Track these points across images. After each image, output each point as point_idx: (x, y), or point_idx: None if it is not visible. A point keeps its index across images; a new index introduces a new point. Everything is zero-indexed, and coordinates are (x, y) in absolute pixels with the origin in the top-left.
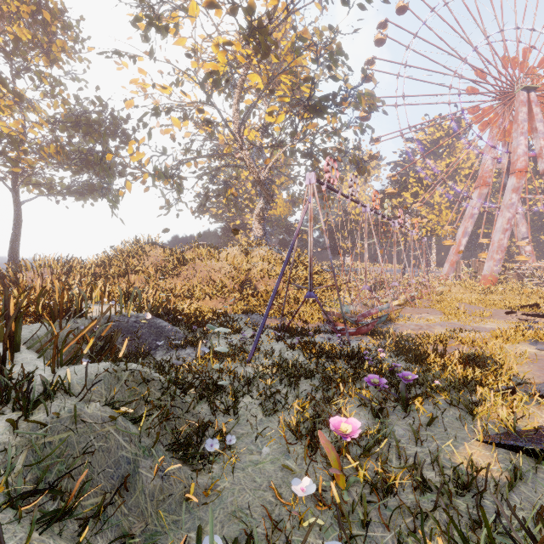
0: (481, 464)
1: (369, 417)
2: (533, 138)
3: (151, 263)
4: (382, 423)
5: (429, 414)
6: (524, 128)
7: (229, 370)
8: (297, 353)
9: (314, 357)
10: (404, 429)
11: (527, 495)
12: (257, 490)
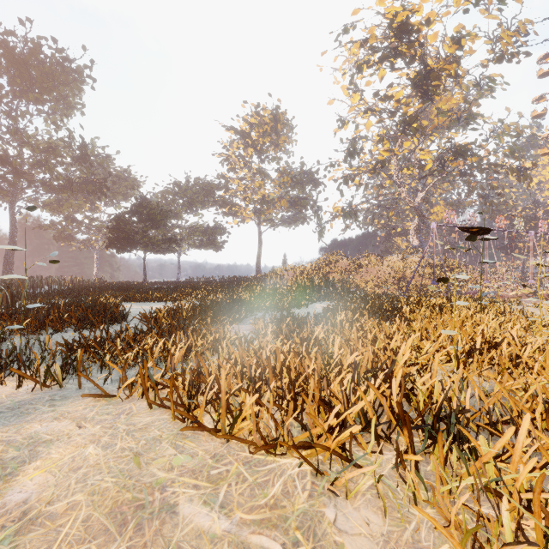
0: None
1: None
2: None
3: (341, 267)
4: None
5: None
6: None
7: None
8: None
9: None
10: None
11: None
12: None
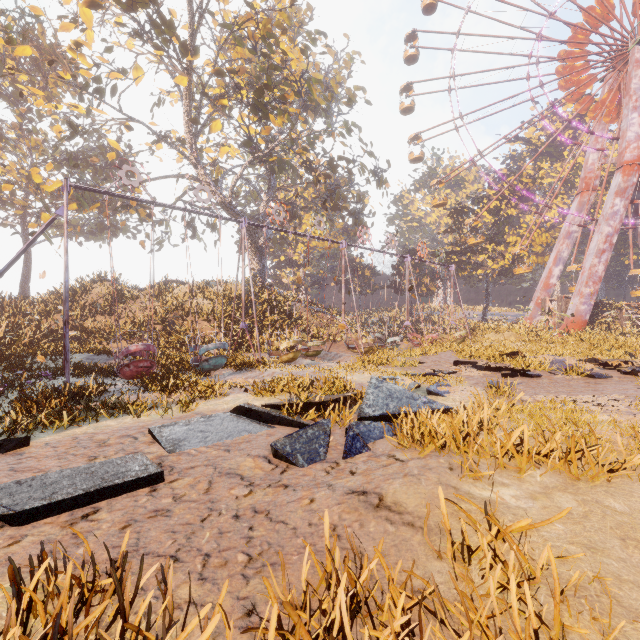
0: None
1: None
2: None
3: (87, 300)
4: None
5: None
6: (638, 100)
7: None
8: None
9: None
10: None
11: None
12: None
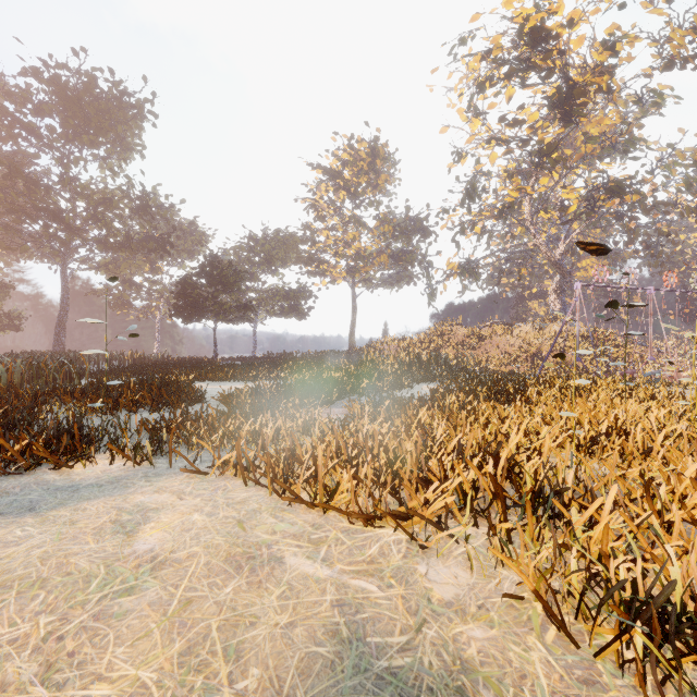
0: None
1: None
2: None
3: (457, 339)
4: None
5: None
6: None
7: None
8: None
9: None
10: None
11: None
12: None
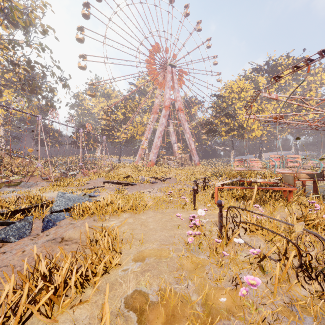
0: None
1: None
2: (174, 92)
3: None
4: None
5: None
6: (169, 85)
7: None
8: None
9: None
10: None
11: None
12: None
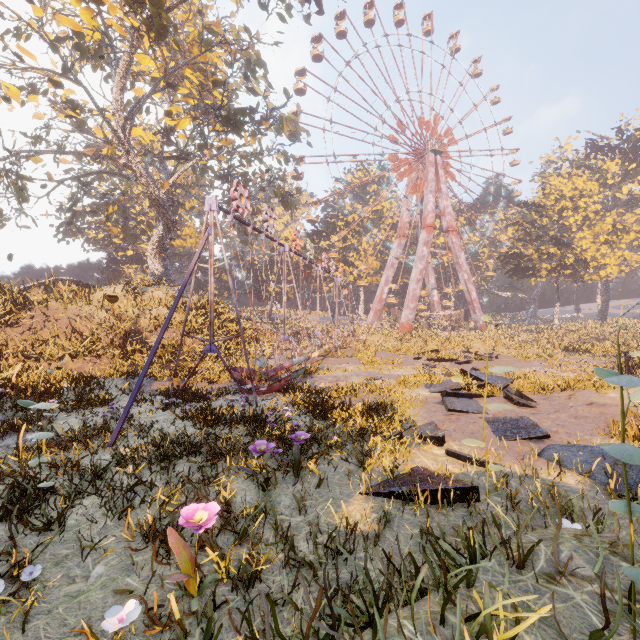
0: (358, 519)
1: (256, 492)
2: (439, 198)
3: None
4: (269, 496)
5: (321, 474)
6: (432, 187)
7: (73, 461)
8: (187, 423)
9: (208, 426)
10: (291, 498)
11: (390, 541)
12: (66, 637)
